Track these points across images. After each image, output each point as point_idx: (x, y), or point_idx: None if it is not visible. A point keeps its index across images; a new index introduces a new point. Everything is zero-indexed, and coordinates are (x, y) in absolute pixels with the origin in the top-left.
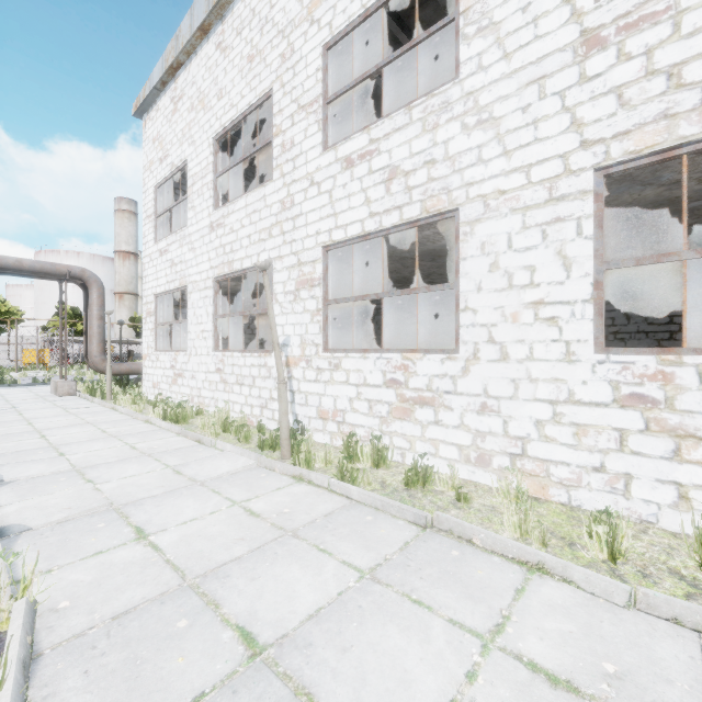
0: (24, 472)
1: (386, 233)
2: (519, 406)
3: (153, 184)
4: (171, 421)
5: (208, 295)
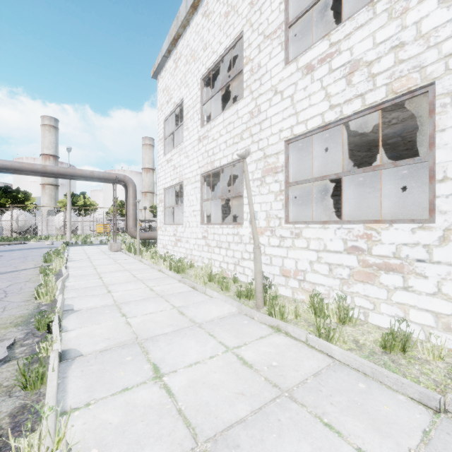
0: (86, 303)
1: (347, 120)
2: None
3: (162, 119)
4: (174, 271)
5: (197, 186)
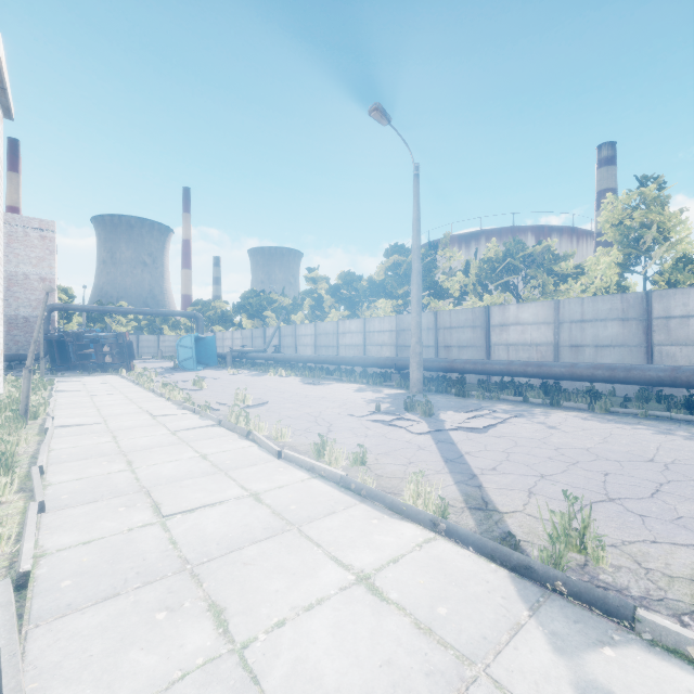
0: (191, 421)
1: None
2: None
3: None
4: None
5: None
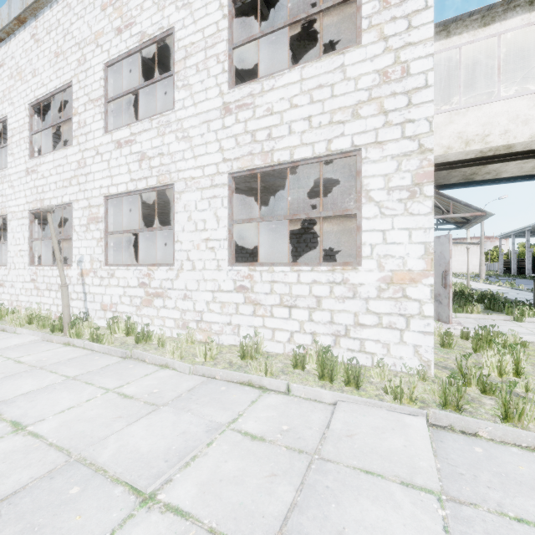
0: None
1: (140, 192)
2: (200, 294)
3: None
4: None
5: (25, 223)
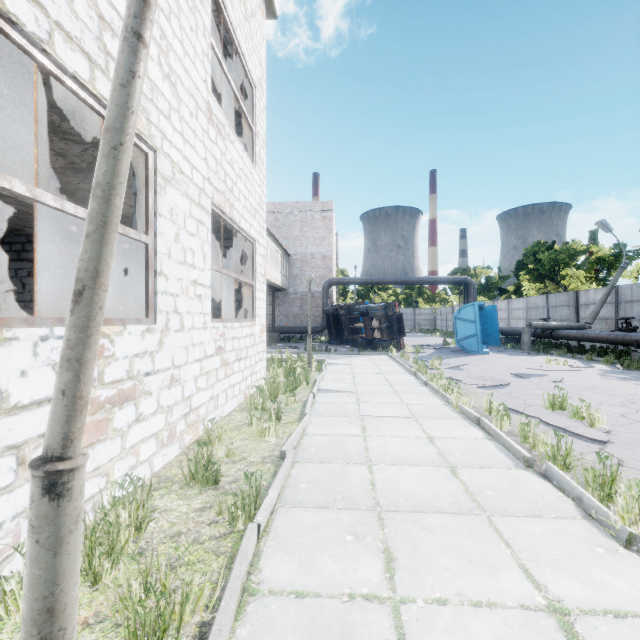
0: None
1: (58, 72)
2: (189, 369)
3: None
4: None
5: None
